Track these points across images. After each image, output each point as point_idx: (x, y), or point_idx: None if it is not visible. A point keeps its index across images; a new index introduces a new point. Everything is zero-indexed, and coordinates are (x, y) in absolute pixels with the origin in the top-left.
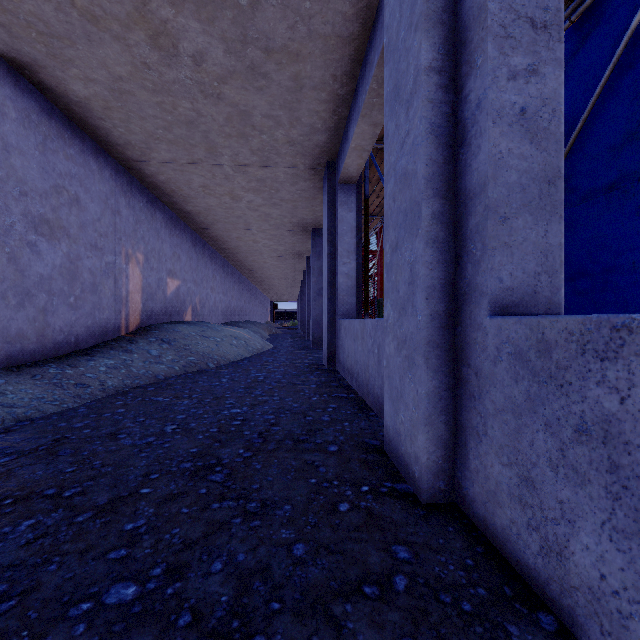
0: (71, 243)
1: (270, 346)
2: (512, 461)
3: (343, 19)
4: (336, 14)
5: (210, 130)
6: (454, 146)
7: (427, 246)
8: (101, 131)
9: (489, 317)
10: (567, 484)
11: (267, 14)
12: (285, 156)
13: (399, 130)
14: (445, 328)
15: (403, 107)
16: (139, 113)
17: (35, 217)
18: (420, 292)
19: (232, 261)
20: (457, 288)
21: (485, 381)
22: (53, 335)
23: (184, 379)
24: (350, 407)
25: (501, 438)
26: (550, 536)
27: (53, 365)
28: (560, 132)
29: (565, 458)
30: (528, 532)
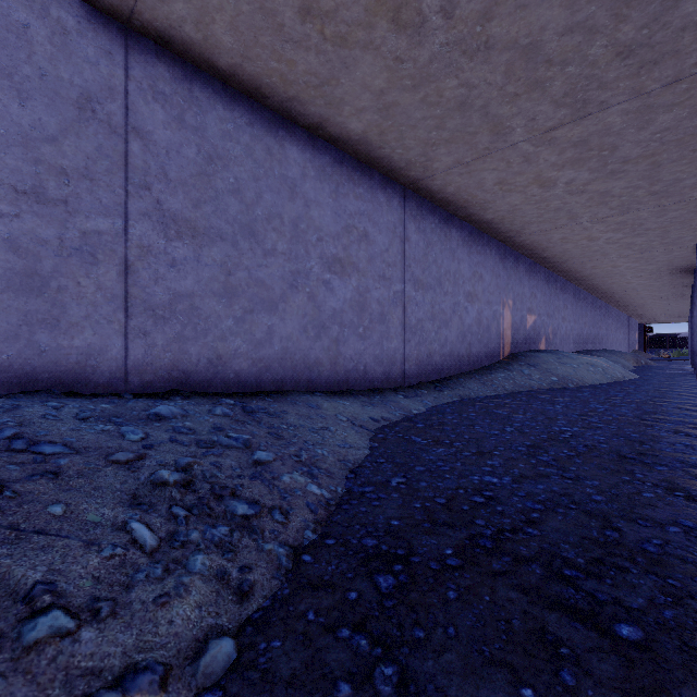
0: (479, 303)
1: (633, 376)
2: None
3: (693, 128)
4: (685, 129)
5: (573, 208)
6: None
7: None
8: (494, 229)
9: None
10: None
11: (623, 150)
12: (647, 202)
13: None
14: None
15: None
16: (521, 215)
17: (466, 293)
18: None
19: (584, 287)
20: None
21: None
22: (472, 358)
23: (552, 391)
24: None
25: None
26: None
27: (475, 374)
28: None
29: None
30: None
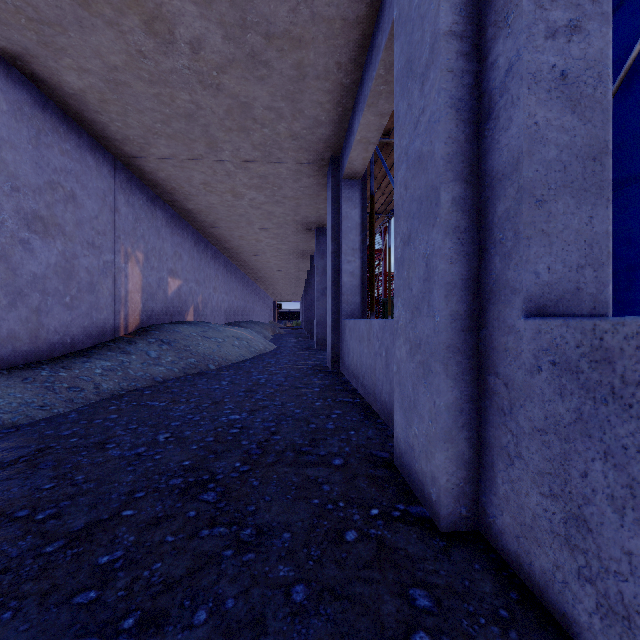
0: (67, 241)
1: (273, 347)
2: (556, 493)
3: None
4: None
5: (210, 124)
6: (477, 122)
7: (446, 237)
8: (98, 125)
9: (524, 318)
10: (639, 532)
11: None
12: (288, 151)
13: (412, 109)
14: (467, 331)
15: (417, 82)
16: (136, 106)
17: (28, 214)
18: (438, 289)
19: (235, 261)
20: (481, 285)
21: (518, 394)
22: (47, 336)
23: (183, 382)
24: (356, 413)
25: (540, 463)
26: (612, 593)
27: (46, 367)
28: (607, 100)
29: (636, 498)
30: (579, 583)
